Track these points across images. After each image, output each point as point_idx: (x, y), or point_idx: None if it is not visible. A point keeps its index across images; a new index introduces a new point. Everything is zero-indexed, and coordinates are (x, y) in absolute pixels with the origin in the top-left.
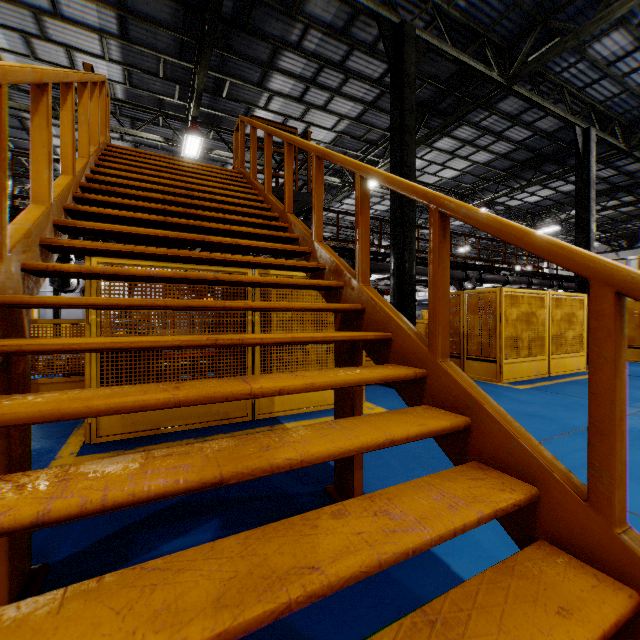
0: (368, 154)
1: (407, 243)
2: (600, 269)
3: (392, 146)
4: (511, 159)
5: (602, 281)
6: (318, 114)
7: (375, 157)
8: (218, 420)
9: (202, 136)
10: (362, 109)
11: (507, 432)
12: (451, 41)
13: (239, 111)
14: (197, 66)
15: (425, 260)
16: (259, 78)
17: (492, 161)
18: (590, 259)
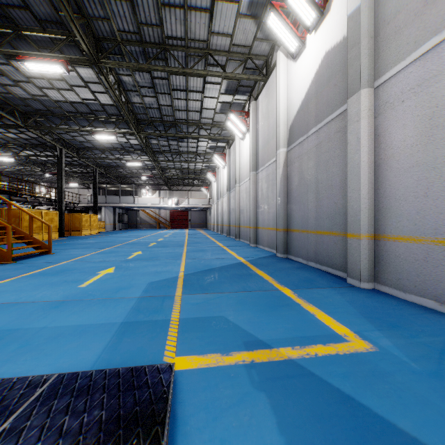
0: None
1: None
2: (31, 214)
3: None
4: (30, 141)
5: (31, 215)
6: None
7: None
8: None
9: None
10: None
11: (22, 231)
12: None
13: None
14: None
15: None
16: None
17: (19, 139)
18: (30, 213)
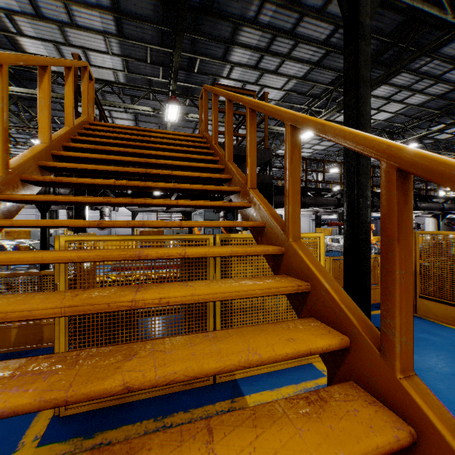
0: (311, 106)
1: (362, 191)
2: None
3: (346, 98)
4: (446, 98)
5: None
6: (270, 77)
7: (317, 108)
8: (180, 385)
9: (179, 104)
10: (308, 69)
11: None
12: None
13: (207, 82)
14: (174, 50)
15: None
16: (222, 53)
17: (426, 102)
18: None
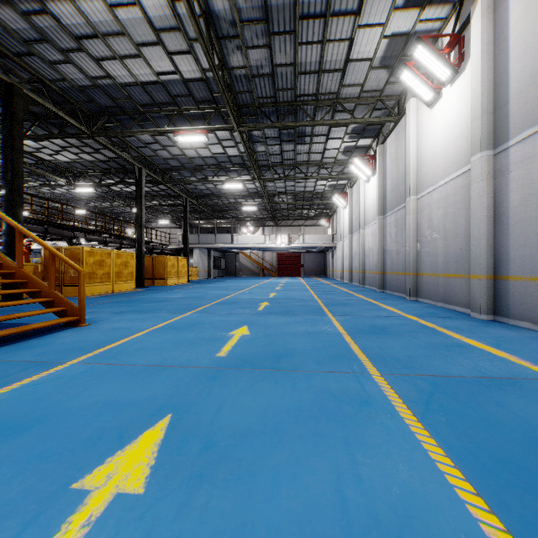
0: None
1: (18, 216)
2: (50, 250)
3: (6, 154)
4: (108, 164)
5: (51, 252)
6: None
7: None
8: None
9: None
10: None
11: (36, 280)
12: (52, 101)
13: None
14: None
15: (39, 221)
16: None
17: (95, 162)
18: (49, 248)
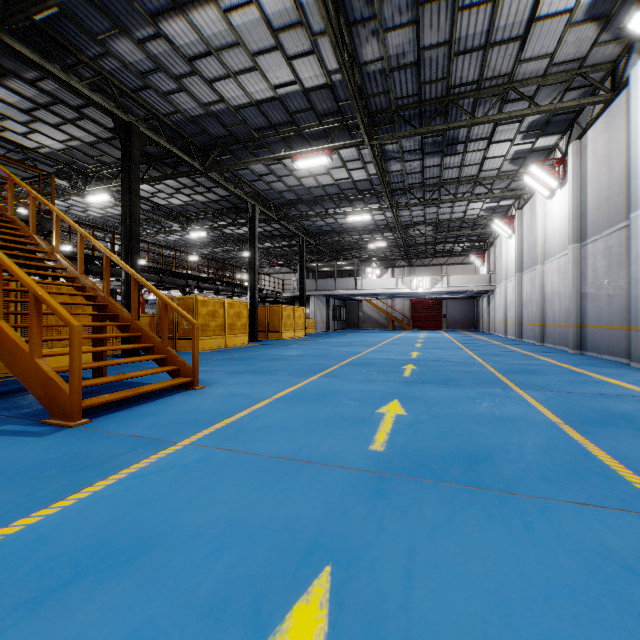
0: (101, 170)
1: (134, 264)
2: (163, 299)
3: (123, 198)
4: (220, 204)
5: (163, 301)
6: (48, 127)
7: (108, 173)
8: None
9: None
10: (96, 140)
11: (149, 334)
12: (166, 138)
13: None
14: None
15: (154, 269)
16: None
17: (207, 202)
18: (162, 297)
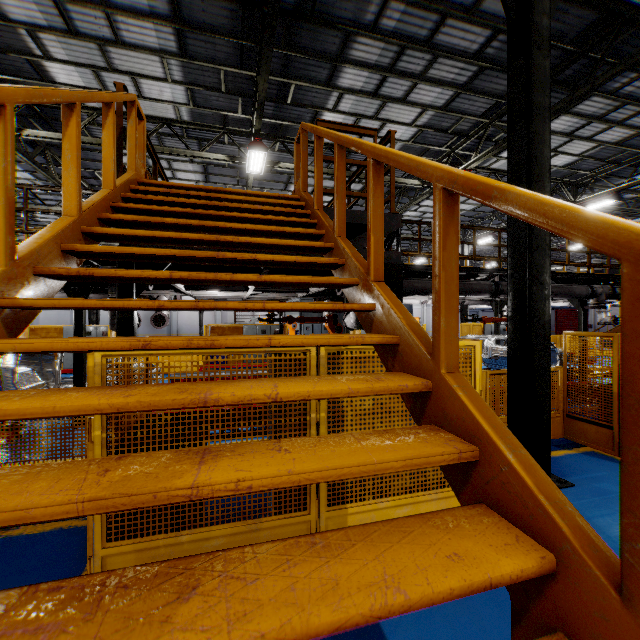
0: (455, 148)
1: (537, 275)
2: None
3: (511, 137)
4: None
5: None
6: (396, 108)
7: (464, 150)
8: None
9: (266, 150)
10: (452, 94)
11: None
12: None
13: (305, 117)
14: (259, 73)
15: None
16: (327, 75)
17: (629, 138)
18: None
